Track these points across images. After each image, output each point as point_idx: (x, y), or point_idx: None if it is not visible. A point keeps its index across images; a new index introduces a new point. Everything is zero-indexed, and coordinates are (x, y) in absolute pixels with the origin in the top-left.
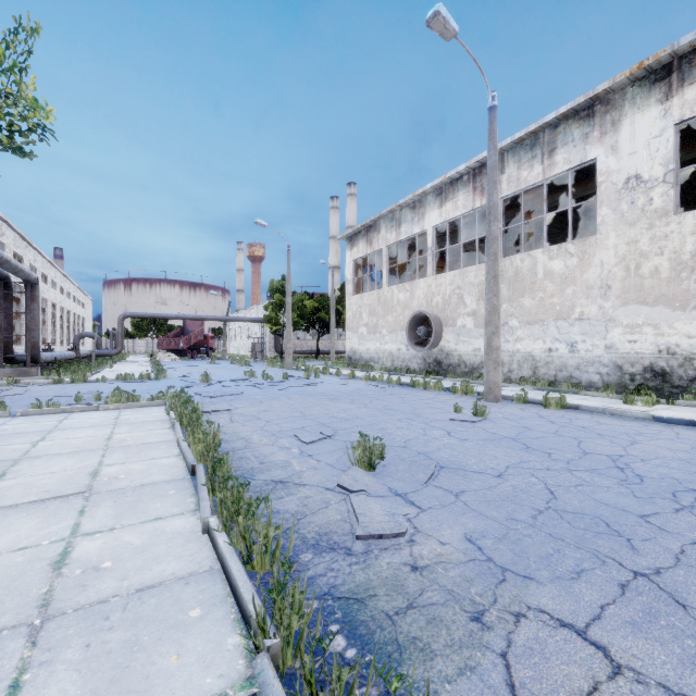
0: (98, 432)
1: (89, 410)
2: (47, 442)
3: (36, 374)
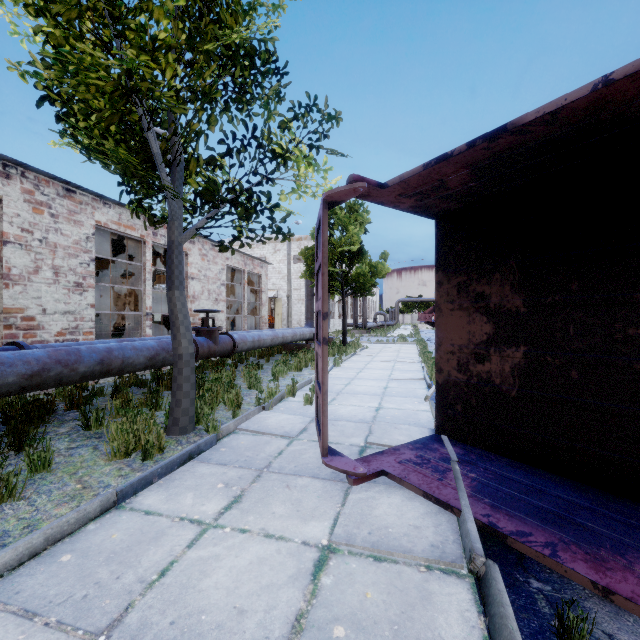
0: (397, 347)
1: (392, 343)
2: (385, 347)
3: (366, 333)
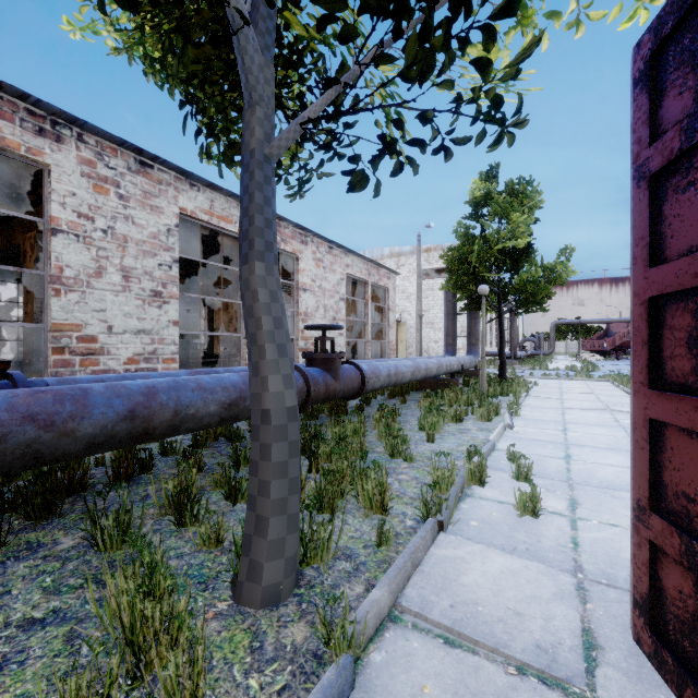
0: (581, 385)
1: (567, 379)
2: (563, 385)
3: (516, 364)
